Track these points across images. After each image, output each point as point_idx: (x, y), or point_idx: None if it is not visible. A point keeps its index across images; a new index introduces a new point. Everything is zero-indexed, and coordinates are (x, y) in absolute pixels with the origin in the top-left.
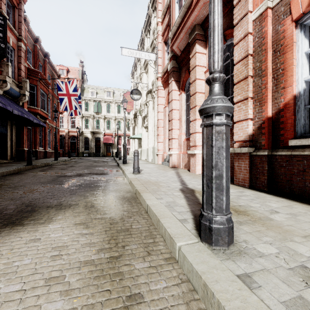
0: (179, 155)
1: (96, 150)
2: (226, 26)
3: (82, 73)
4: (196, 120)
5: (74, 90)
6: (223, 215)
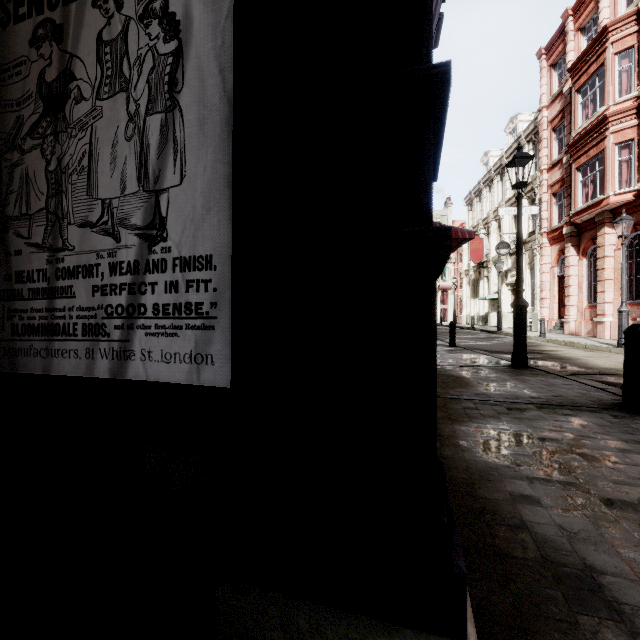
0: (579, 322)
1: None
2: (636, 221)
3: None
4: (605, 293)
5: None
6: None
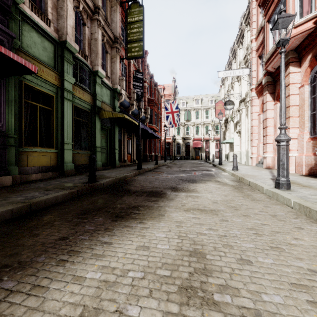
0: (273, 157)
1: (186, 154)
2: None
3: (174, 87)
4: (290, 129)
5: (176, 108)
6: (284, 178)
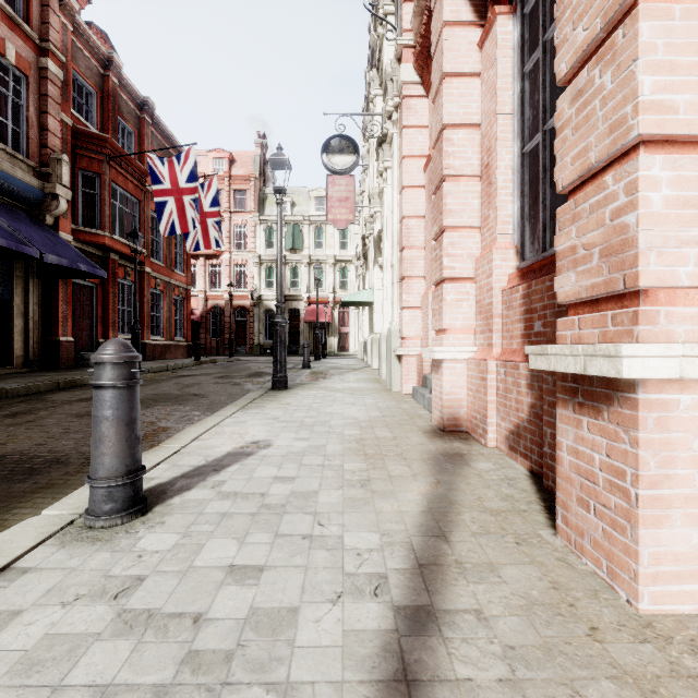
0: (478, 366)
1: (290, 340)
2: None
3: (261, 162)
4: (645, 5)
5: (192, 177)
6: None
